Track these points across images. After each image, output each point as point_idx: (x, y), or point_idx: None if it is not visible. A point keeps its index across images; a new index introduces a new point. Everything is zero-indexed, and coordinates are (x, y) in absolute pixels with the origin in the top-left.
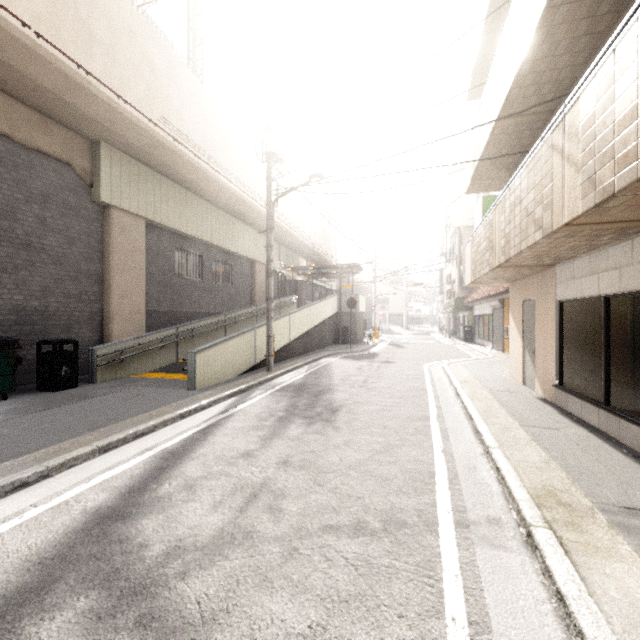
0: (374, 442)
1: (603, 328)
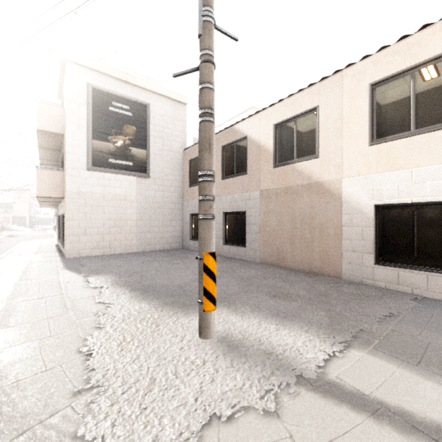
0: None
1: (61, 223)
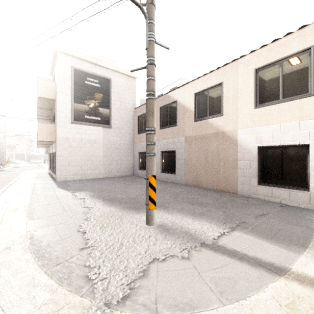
0: (1, 180)
1: (52, 158)
